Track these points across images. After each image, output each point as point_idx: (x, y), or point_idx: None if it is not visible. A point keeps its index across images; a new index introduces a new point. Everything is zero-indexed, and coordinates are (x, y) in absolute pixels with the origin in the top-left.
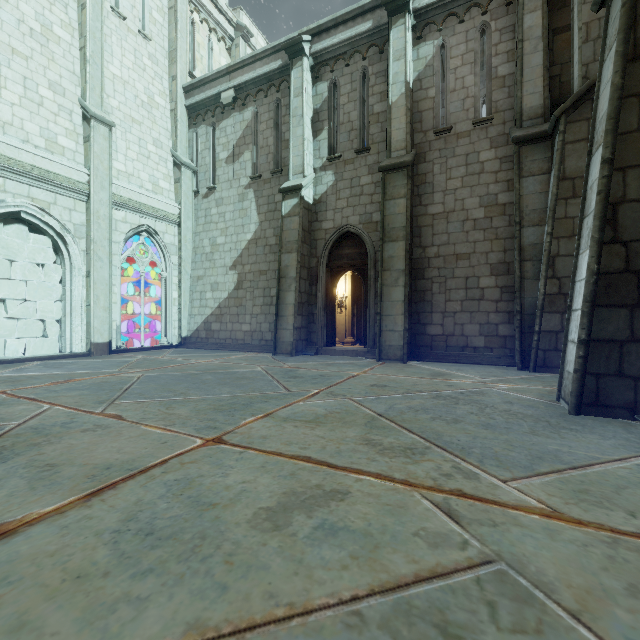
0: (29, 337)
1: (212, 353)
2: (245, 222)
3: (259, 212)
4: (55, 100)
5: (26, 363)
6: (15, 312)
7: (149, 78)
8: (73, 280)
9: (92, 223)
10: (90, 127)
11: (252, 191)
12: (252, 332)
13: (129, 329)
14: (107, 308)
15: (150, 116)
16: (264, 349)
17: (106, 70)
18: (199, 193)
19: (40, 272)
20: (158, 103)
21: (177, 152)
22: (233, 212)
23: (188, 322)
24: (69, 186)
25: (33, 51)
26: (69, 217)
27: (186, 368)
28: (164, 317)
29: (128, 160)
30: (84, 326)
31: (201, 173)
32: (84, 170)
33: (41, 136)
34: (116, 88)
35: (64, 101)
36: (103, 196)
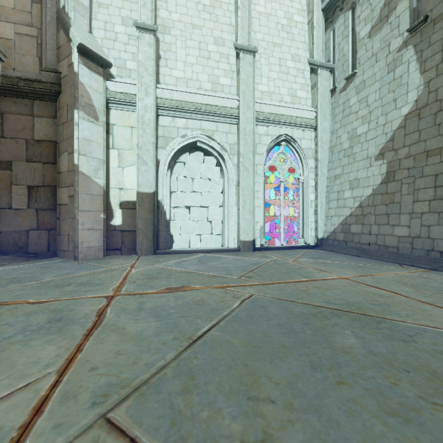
0: (203, 234)
1: (351, 261)
2: (398, 94)
3: (423, 70)
4: (218, 51)
5: (195, 254)
6: (195, 216)
7: (288, 3)
8: (229, 189)
9: (240, 140)
10: (239, 60)
11: (410, 48)
12: (412, 238)
13: (271, 229)
14: (251, 211)
15: (289, 36)
16: (438, 265)
17: (253, 12)
18: (336, 90)
19: (209, 185)
20: (296, 21)
21: (313, 58)
22: (379, 90)
23: (324, 223)
24: (225, 113)
25: (205, 21)
26: (226, 139)
27: (312, 291)
28: (301, 219)
29: (270, 81)
30: (236, 226)
31: (338, 68)
32: (235, 98)
33: (208, 81)
34: (261, 23)
35: (223, 49)
36: (248, 115)
